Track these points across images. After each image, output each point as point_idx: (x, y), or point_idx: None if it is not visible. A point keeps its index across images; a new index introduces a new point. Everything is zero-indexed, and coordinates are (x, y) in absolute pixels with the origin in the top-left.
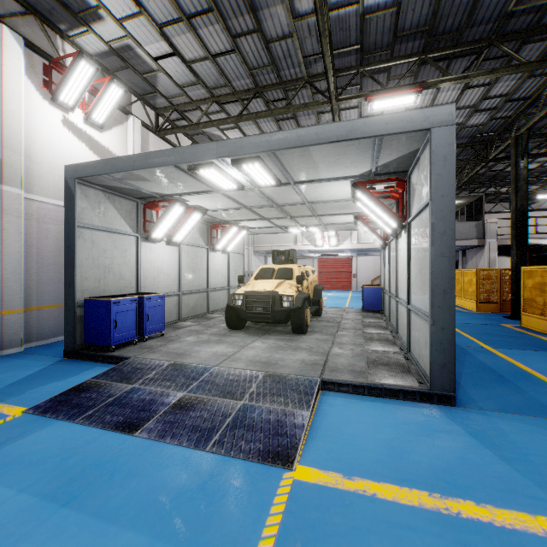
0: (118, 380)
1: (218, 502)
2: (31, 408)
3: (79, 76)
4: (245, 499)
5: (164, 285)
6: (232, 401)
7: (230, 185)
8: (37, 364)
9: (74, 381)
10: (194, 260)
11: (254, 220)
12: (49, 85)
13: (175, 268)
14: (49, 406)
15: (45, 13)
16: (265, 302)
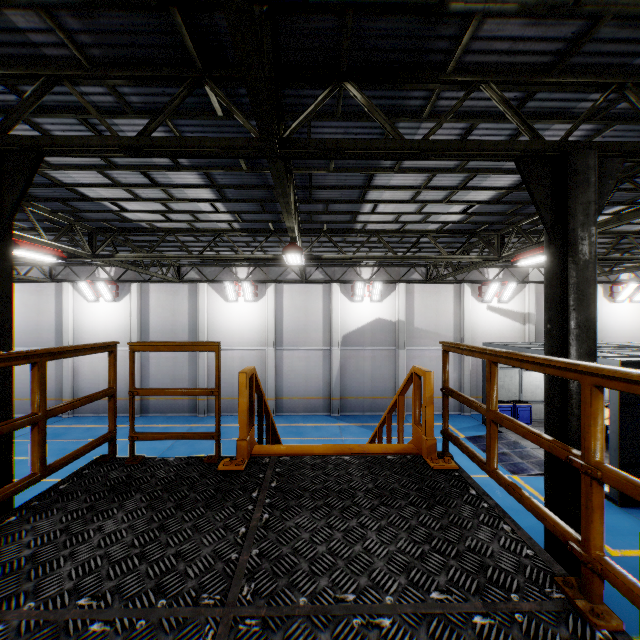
0: None
1: None
2: (465, 436)
3: (492, 289)
4: None
5: (541, 396)
6: (520, 459)
7: None
8: (472, 423)
9: (480, 434)
10: None
11: None
12: (480, 295)
13: None
14: (469, 438)
15: None
16: None
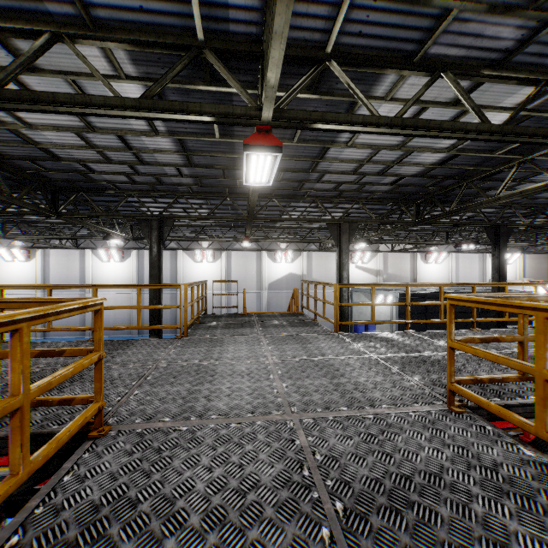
0: None
1: None
2: None
3: (357, 255)
4: None
5: (383, 318)
6: None
7: None
8: None
9: None
10: None
11: None
12: (351, 259)
13: (389, 311)
14: None
15: None
16: None
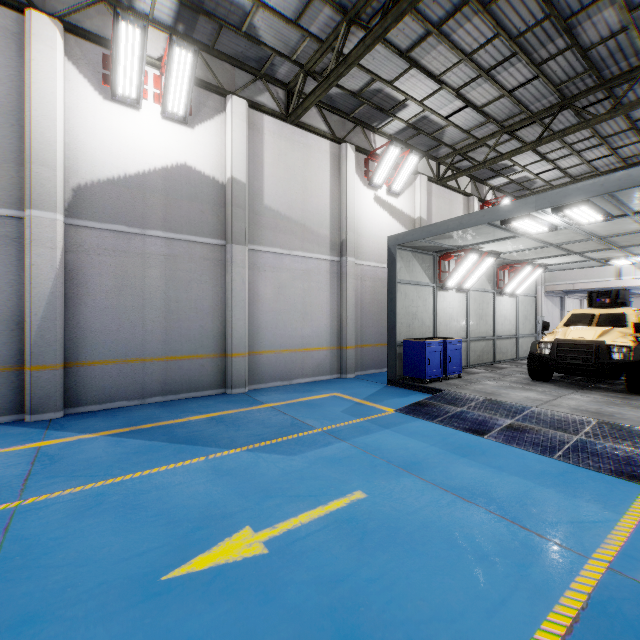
0: (446, 403)
1: (579, 484)
2: (396, 409)
3: (388, 160)
4: (605, 489)
5: (454, 331)
6: (566, 434)
7: (540, 229)
8: (373, 386)
9: (409, 400)
10: (480, 306)
11: (557, 256)
12: (366, 174)
13: (463, 315)
14: (407, 410)
15: (365, 119)
16: (584, 353)
